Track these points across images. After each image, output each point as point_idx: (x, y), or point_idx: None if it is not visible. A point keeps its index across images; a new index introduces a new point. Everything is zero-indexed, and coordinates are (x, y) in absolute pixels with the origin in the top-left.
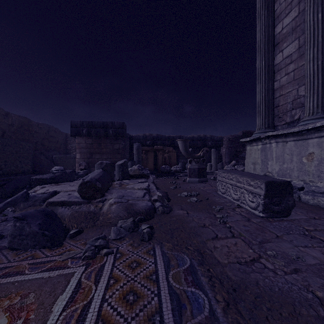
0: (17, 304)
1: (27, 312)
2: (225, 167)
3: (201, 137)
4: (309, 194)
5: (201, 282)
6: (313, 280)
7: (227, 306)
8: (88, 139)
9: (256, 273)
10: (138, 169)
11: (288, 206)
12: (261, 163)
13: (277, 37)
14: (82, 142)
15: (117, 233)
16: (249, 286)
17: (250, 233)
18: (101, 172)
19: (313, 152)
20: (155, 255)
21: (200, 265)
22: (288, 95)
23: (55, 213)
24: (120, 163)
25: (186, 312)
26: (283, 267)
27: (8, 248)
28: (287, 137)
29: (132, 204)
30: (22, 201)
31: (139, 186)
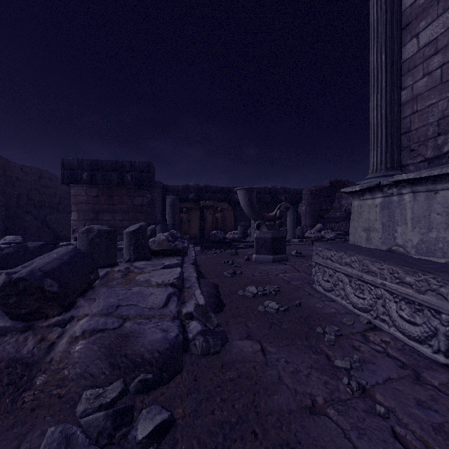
0: None
1: None
2: (307, 234)
3: (270, 188)
4: None
5: None
6: None
7: None
8: (91, 189)
9: None
10: (166, 241)
11: None
12: (383, 229)
13: (407, 13)
14: (81, 194)
15: None
16: None
17: None
18: (68, 252)
19: None
20: None
21: None
22: (429, 110)
23: None
24: (132, 230)
25: None
26: None
27: None
28: (437, 183)
29: (129, 337)
30: None
31: (160, 278)
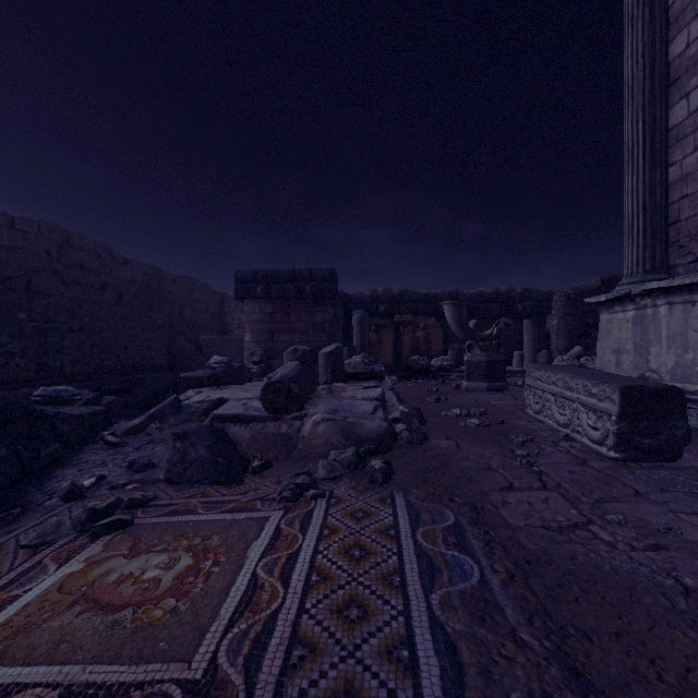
0: (199, 545)
1: (214, 554)
2: (556, 361)
3: (499, 294)
4: None
5: (470, 546)
6: (685, 563)
7: (511, 578)
8: (266, 306)
9: (575, 544)
10: (362, 363)
11: (674, 440)
12: (635, 350)
13: (676, 65)
14: (256, 311)
15: (329, 470)
16: (556, 559)
17: (580, 485)
18: (298, 366)
19: None
20: (395, 505)
21: (473, 524)
22: None
23: (227, 433)
24: (329, 351)
25: (441, 577)
26: (632, 539)
27: (166, 481)
28: (694, 293)
29: (354, 424)
30: (171, 413)
31: (365, 394)
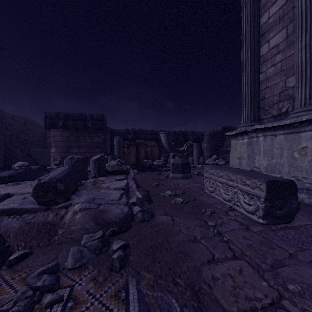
0: None
1: None
2: (207, 162)
3: (183, 131)
4: (304, 192)
5: None
6: None
7: None
8: (64, 132)
9: None
10: (117, 165)
11: (291, 210)
12: (248, 157)
13: (263, 27)
14: (58, 135)
15: (77, 258)
16: None
17: (255, 250)
18: (66, 169)
19: (306, 146)
20: (128, 302)
21: None
22: (275, 87)
23: None
24: (96, 158)
25: None
26: None
27: None
28: (276, 131)
29: (103, 211)
30: None
31: (116, 185)
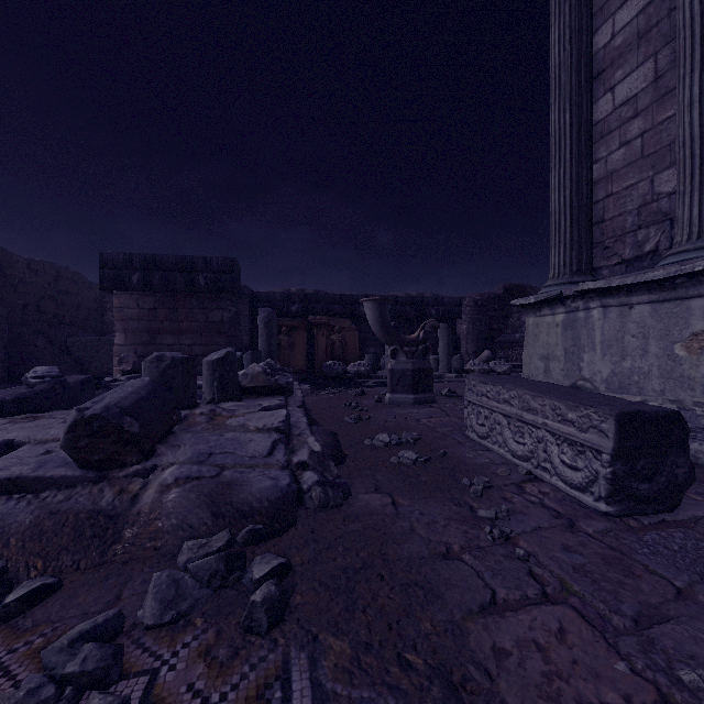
0: None
1: None
2: (468, 365)
3: (414, 297)
4: (698, 437)
5: None
6: None
7: None
8: (145, 299)
9: None
10: (263, 374)
11: (675, 482)
12: (565, 357)
13: (600, 57)
14: (130, 305)
15: (166, 599)
16: None
17: (592, 581)
18: (145, 386)
19: None
20: None
21: None
22: (627, 194)
23: None
24: (216, 358)
25: None
26: None
27: None
28: (632, 295)
29: (232, 485)
30: None
31: (261, 421)
